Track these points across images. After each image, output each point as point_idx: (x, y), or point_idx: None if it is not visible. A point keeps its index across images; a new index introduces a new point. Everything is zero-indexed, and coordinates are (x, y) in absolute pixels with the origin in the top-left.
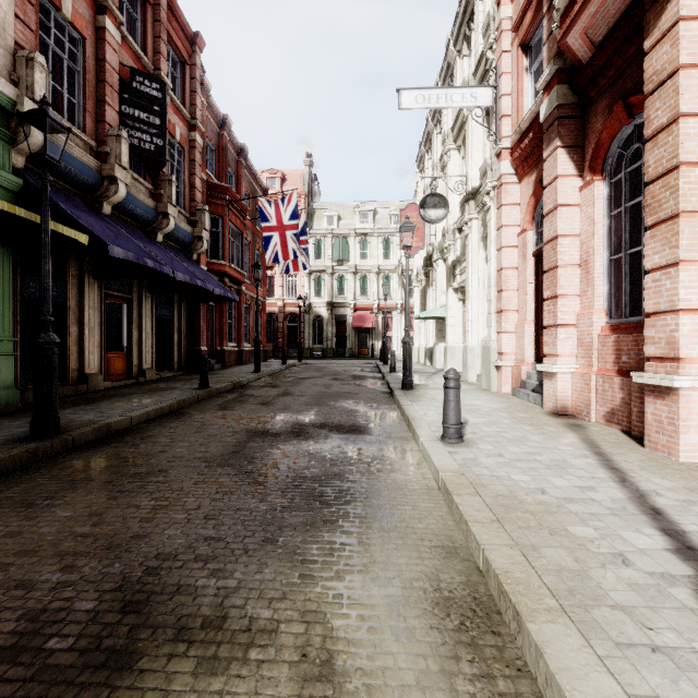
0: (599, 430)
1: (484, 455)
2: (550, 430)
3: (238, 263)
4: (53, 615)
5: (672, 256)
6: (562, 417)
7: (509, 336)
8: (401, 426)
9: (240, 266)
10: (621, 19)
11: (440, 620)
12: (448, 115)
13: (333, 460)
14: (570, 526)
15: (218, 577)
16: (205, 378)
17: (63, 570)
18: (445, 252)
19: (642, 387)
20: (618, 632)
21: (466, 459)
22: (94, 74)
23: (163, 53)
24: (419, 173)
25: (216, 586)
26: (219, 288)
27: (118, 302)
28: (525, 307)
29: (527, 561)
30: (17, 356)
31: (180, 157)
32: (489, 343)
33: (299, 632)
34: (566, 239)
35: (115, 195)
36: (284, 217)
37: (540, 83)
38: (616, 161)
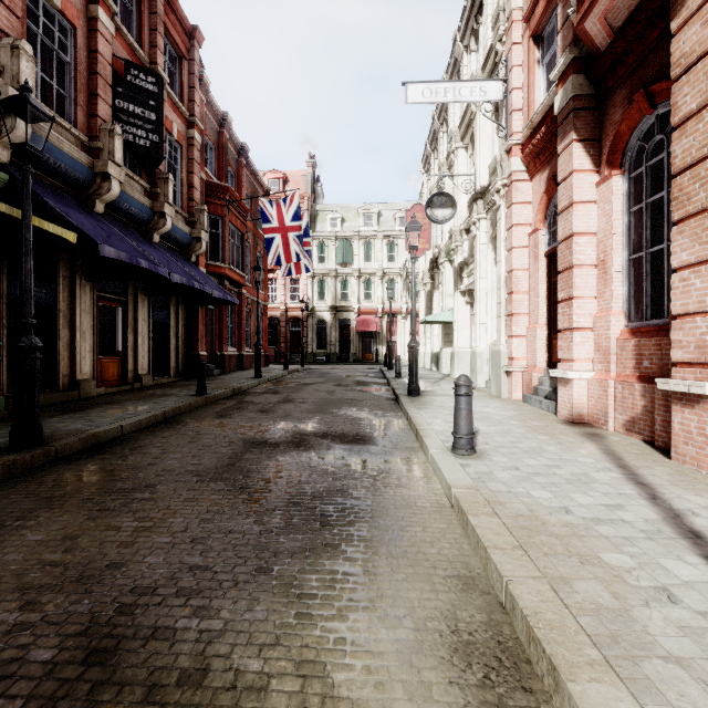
0: (619, 440)
1: (499, 468)
2: (567, 440)
3: (238, 265)
4: (3, 668)
5: (702, 253)
6: (578, 425)
7: (520, 340)
8: (408, 436)
9: (241, 269)
10: (643, 1)
11: (460, 672)
12: (455, 112)
13: (335, 474)
14: (603, 552)
15: (202, 617)
16: (203, 385)
17: (23, 609)
18: (452, 254)
19: (667, 394)
20: (678, 693)
21: (479, 473)
22: (86, 66)
23: (159, 47)
24: (424, 174)
25: (198, 628)
26: (218, 291)
27: (112, 305)
28: (536, 309)
29: (558, 597)
30: (3, 361)
31: (178, 155)
32: (498, 347)
33: (293, 689)
34: (582, 237)
35: (108, 193)
36: (285, 218)
37: (554, 73)
38: (636, 155)
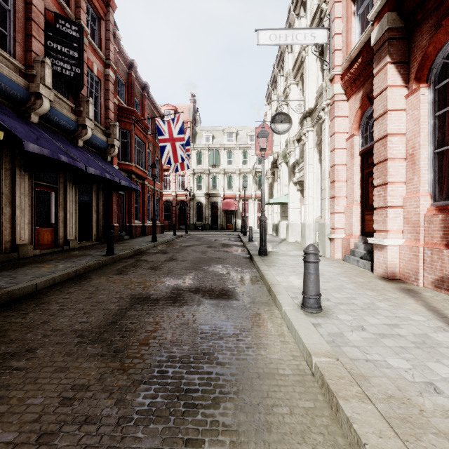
0: (432, 295)
1: (347, 328)
2: (391, 296)
3: (142, 164)
4: None
5: None
6: (392, 281)
7: (340, 216)
8: (262, 290)
9: (143, 167)
10: None
11: None
12: (289, 61)
13: (203, 333)
14: None
15: None
16: (111, 248)
17: None
18: (287, 156)
19: None
20: None
21: (332, 334)
22: (23, 14)
23: (82, 8)
24: (267, 105)
25: None
26: (126, 181)
27: (47, 190)
28: (352, 193)
29: None
30: None
31: (97, 86)
32: (323, 220)
33: None
34: (395, 137)
35: (40, 108)
36: (173, 132)
37: (371, 14)
38: (440, 71)
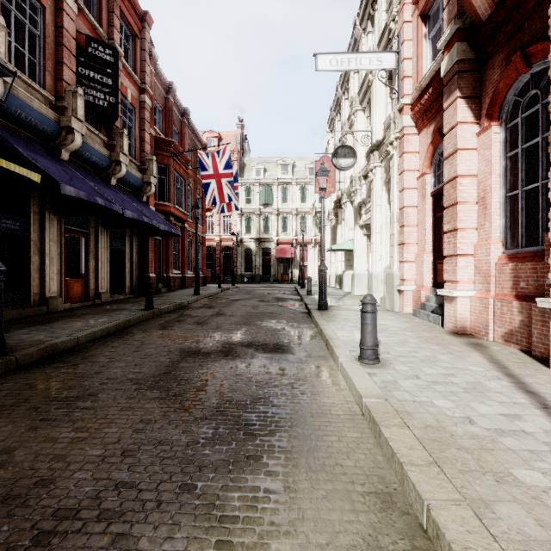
0: (500, 349)
1: (402, 377)
2: (455, 349)
3: (181, 205)
4: None
5: None
6: (462, 336)
7: (410, 265)
8: (320, 345)
9: (183, 207)
10: None
11: None
12: (355, 83)
13: (258, 382)
14: (514, 469)
15: (120, 547)
16: (150, 301)
17: None
18: (352, 195)
19: (544, 311)
20: None
21: (385, 382)
22: (53, 39)
23: (116, 26)
24: (330, 133)
25: None
26: (165, 225)
27: (76, 236)
28: (424, 239)
29: (484, 527)
30: None
31: (132, 115)
32: (392, 270)
33: None
34: (465, 179)
35: (71, 143)
36: (219, 166)
37: (441, 42)
38: (512, 109)
